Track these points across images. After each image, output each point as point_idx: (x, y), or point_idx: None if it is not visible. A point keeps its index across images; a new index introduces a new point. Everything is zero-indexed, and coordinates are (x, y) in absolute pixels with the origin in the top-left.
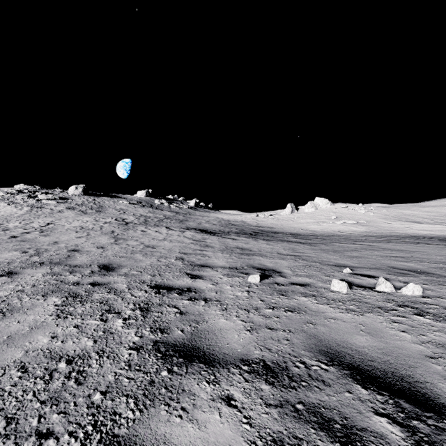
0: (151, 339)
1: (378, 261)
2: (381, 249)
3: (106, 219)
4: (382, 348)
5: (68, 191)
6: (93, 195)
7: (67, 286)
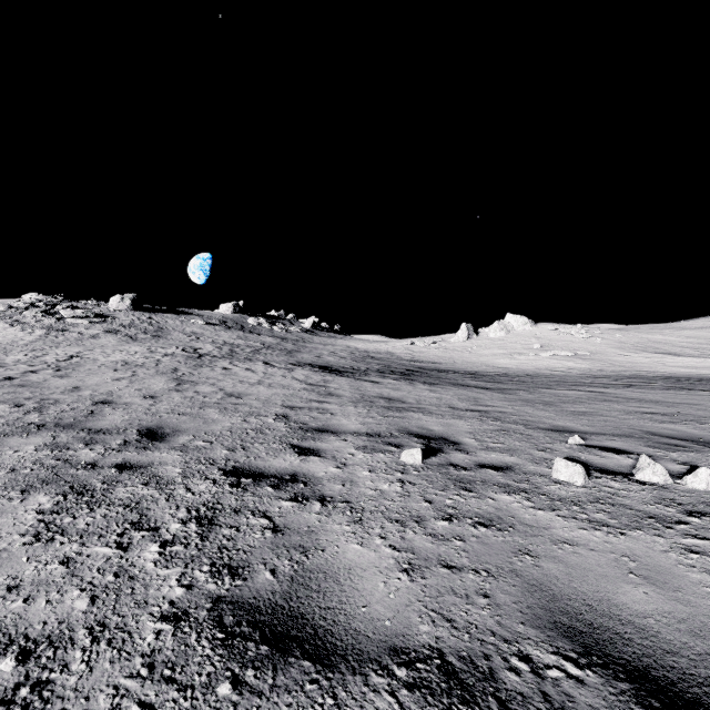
0: (208, 594)
1: (623, 422)
2: (623, 400)
3: (167, 348)
4: (686, 617)
5: (109, 305)
6: (149, 310)
7: (72, 470)
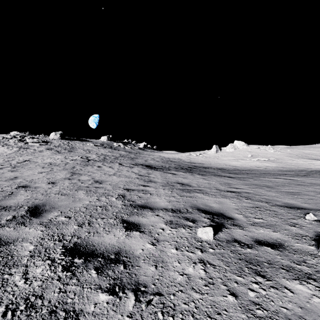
0: None
1: None
2: (308, 184)
3: (73, 157)
4: None
5: (49, 137)
6: (68, 139)
7: None
